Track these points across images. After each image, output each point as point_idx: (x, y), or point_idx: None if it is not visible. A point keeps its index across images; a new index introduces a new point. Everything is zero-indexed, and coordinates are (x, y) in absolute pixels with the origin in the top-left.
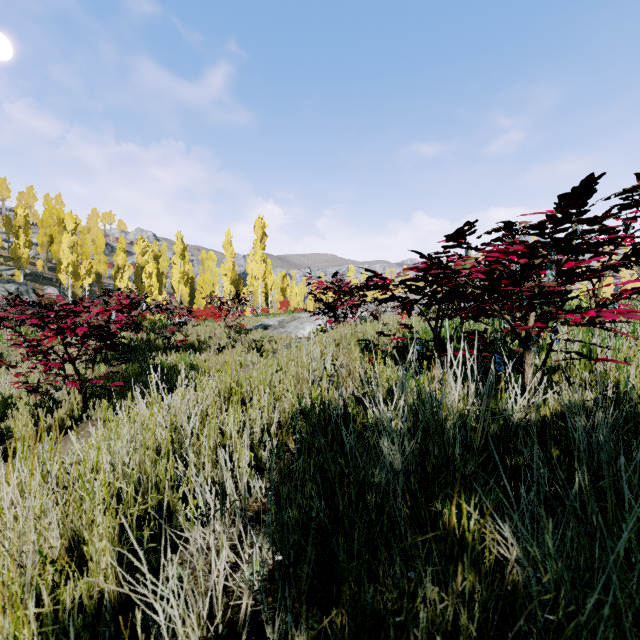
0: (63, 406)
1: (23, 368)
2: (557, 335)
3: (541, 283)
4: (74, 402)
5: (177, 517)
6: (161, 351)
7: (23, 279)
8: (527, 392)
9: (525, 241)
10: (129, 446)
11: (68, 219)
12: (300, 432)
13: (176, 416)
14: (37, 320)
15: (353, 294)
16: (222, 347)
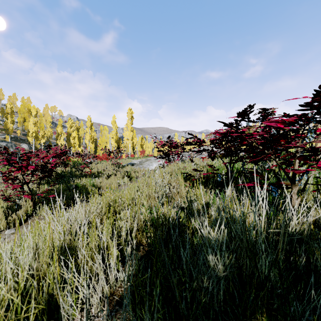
0: (22, 208)
1: (3, 187)
2: (311, 174)
3: (310, 141)
4: (28, 206)
5: (63, 307)
6: (77, 177)
7: (10, 140)
8: (300, 214)
9: (295, 114)
10: (33, 253)
11: (33, 109)
12: (150, 236)
13: (72, 225)
14: (6, 162)
15: (178, 147)
16: (110, 175)
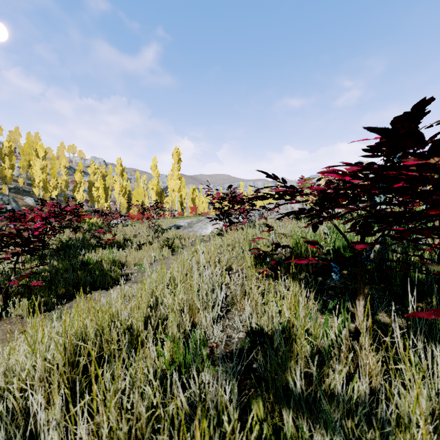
0: None
1: None
2: None
3: None
4: None
5: None
6: (90, 249)
7: (8, 191)
8: None
9: None
10: None
11: (40, 149)
12: None
13: None
14: None
15: (244, 203)
16: (142, 244)
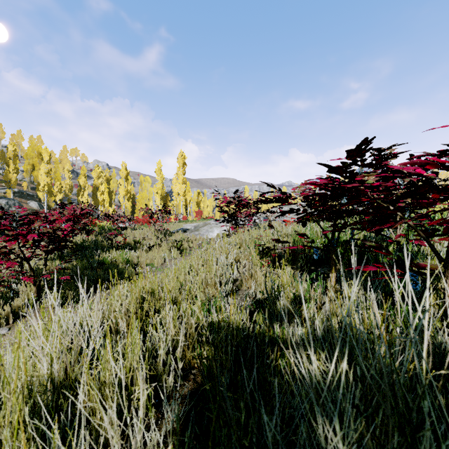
0: (20, 296)
1: None
2: None
3: None
4: (30, 293)
5: None
6: (105, 250)
7: (12, 195)
8: None
9: None
10: None
11: (44, 153)
12: (206, 357)
13: (75, 338)
14: None
15: (250, 207)
16: (152, 246)
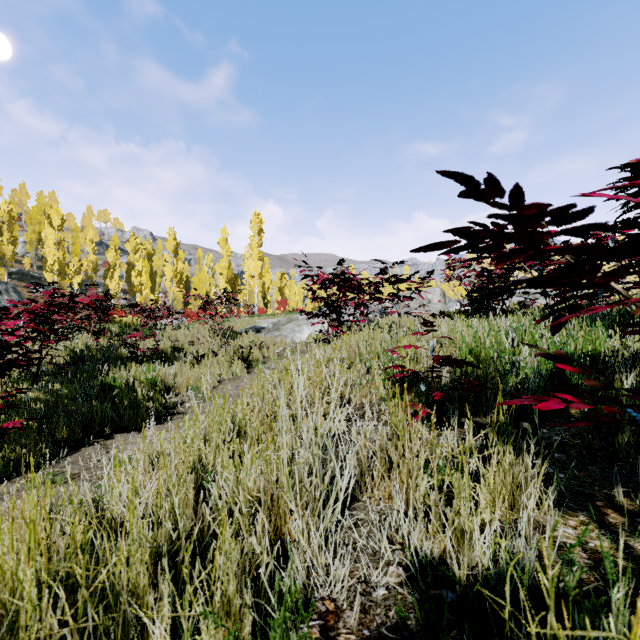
0: None
1: None
2: None
3: None
4: None
5: None
6: (118, 363)
7: (7, 278)
8: None
9: None
10: None
11: (54, 214)
12: None
13: None
14: None
15: (363, 290)
16: (201, 356)
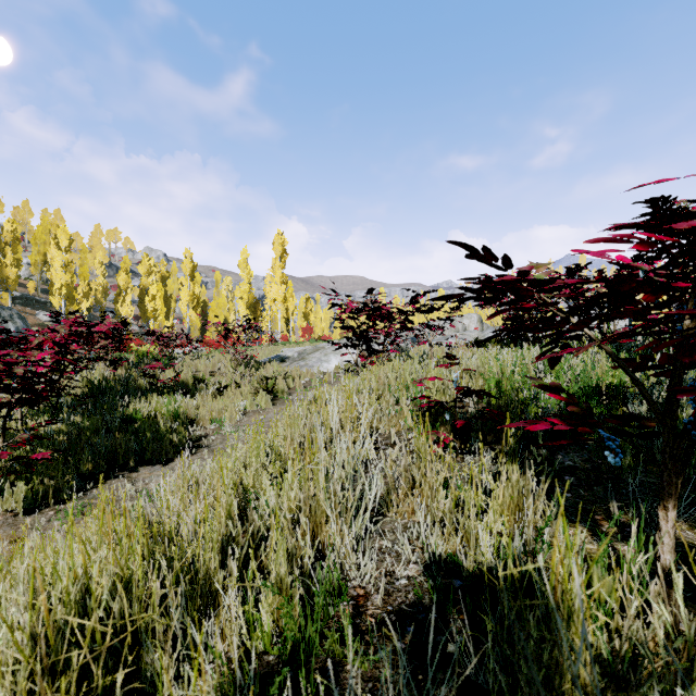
0: None
1: None
2: None
3: None
4: None
5: None
6: (138, 395)
7: (10, 303)
8: None
9: None
10: None
11: (61, 234)
12: None
13: None
14: None
15: (393, 319)
16: (223, 387)
